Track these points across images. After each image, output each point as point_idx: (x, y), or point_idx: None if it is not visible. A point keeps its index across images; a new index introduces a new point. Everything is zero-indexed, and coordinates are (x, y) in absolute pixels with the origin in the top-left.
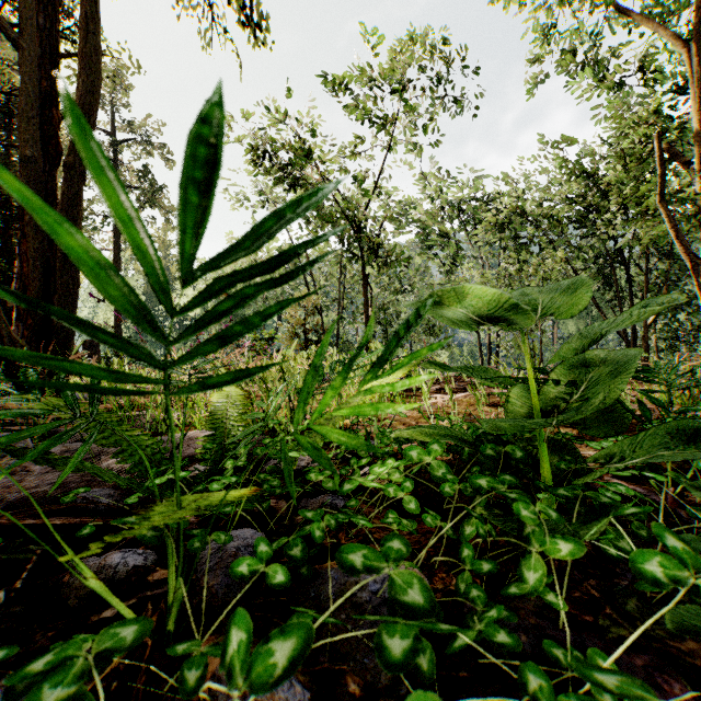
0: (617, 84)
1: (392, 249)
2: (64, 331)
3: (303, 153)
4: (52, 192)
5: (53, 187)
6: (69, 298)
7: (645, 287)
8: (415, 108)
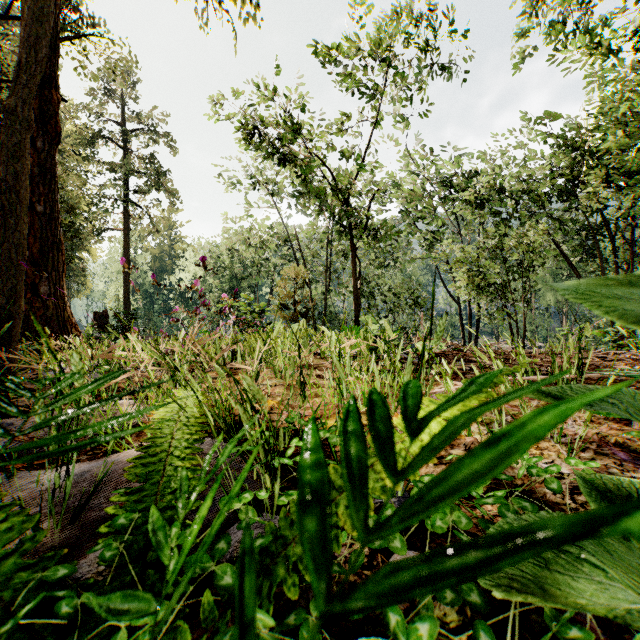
0: (611, 51)
1: (382, 221)
2: (6, 309)
3: (293, 128)
4: (50, 170)
5: (52, 166)
6: (13, 270)
7: (631, 258)
8: (407, 76)
